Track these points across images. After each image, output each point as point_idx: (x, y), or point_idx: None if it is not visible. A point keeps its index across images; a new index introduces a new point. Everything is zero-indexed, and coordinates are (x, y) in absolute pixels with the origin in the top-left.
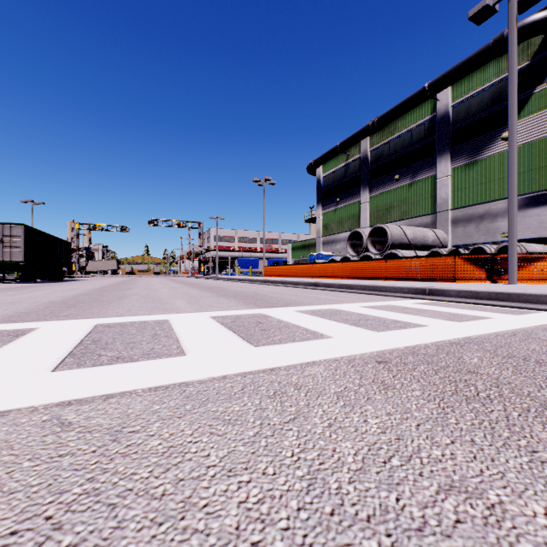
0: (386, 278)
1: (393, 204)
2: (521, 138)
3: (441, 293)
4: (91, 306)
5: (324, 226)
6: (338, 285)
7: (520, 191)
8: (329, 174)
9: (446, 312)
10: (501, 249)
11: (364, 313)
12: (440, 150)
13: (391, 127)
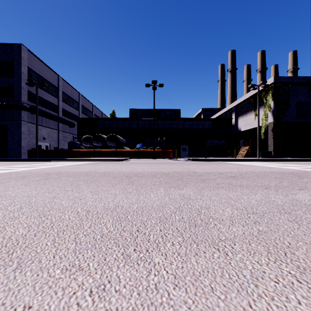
0: None
1: None
2: None
3: None
4: None
5: None
6: None
7: None
8: None
9: None
10: None
11: None
12: None
13: None
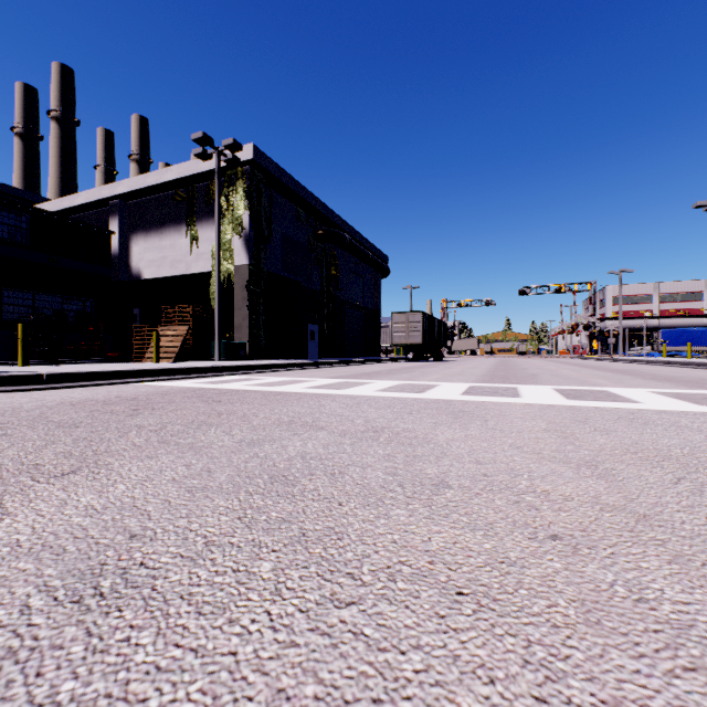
0: None
1: None
2: None
3: None
4: (522, 379)
5: None
6: None
7: None
8: None
9: None
10: None
11: None
12: None
13: None
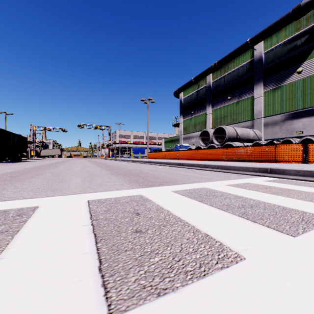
0: (227, 160)
1: (227, 114)
2: (309, 72)
3: (281, 172)
4: None
5: (184, 128)
6: (197, 165)
7: (309, 105)
8: (187, 97)
9: (311, 192)
10: (302, 141)
11: (238, 194)
12: (257, 81)
13: (226, 67)
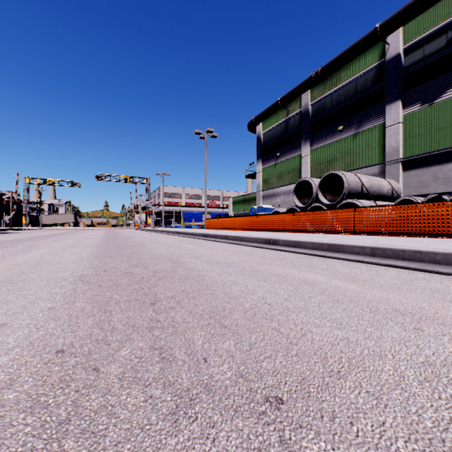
0: (355, 231)
1: (336, 156)
2: None
3: None
4: None
5: (264, 180)
6: (312, 245)
7: None
8: (269, 131)
9: None
10: None
11: None
12: (390, 97)
13: (334, 79)
